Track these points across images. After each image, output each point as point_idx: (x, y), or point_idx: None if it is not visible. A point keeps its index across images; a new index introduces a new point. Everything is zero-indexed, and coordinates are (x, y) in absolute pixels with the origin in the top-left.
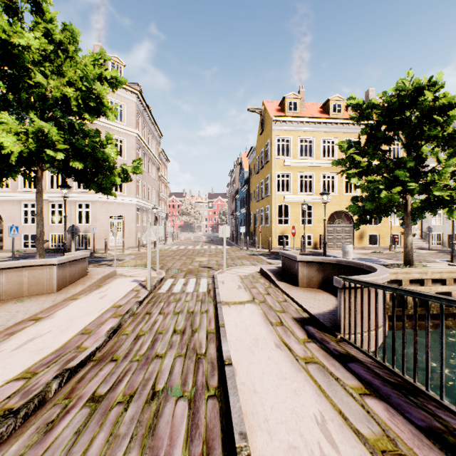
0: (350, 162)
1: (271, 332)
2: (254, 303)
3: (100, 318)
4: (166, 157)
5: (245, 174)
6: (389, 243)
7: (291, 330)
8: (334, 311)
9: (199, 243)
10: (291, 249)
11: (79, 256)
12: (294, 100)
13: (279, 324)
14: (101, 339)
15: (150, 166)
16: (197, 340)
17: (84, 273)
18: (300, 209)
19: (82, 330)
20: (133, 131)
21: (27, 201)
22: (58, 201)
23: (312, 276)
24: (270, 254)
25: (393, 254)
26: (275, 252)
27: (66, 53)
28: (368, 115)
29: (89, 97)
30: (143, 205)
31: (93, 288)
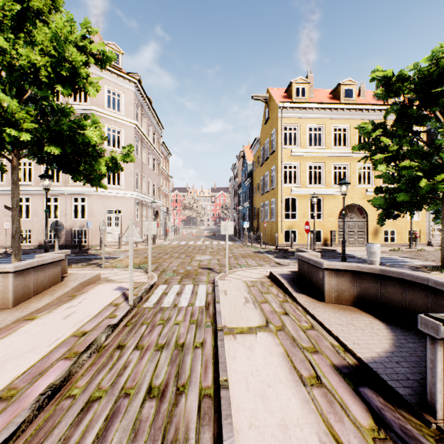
0: (375, 145)
1: (307, 404)
2: (269, 332)
3: (44, 361)
4: (167, 151)
5: (248, 167)
6: (407, 239)
7: (339, 401)
8: (394, 353)
9: (200, 238)
10: (299, 245)
11: (49, 259)
12: (302, 85)
13: (315, 382)
14: (19, 418)
15: (151, 159)
16: (181, 418)
17: (57, 280)
18: (308, 202)
19: (2, 391)
20: (131, 121)
21: (22, 195)
22: (53, 195)
23: (343, 288)
24: (276, 251)
25: (415, 252)
26: (282, 249)
27: (46, 24)
28: (398, 89)
29: (61, 65)
30: (143, 199)
31: (64, 299)
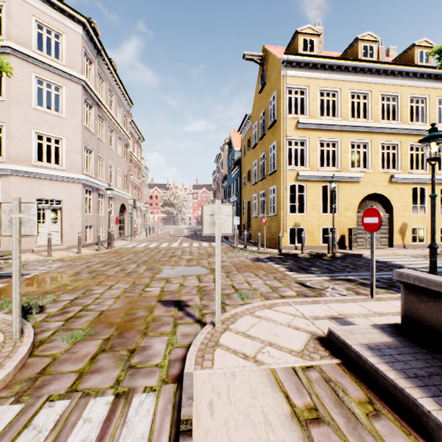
0: None
1: None
2: None
3: None
4: (139, 134)
5: (235, 154)
6: (439, 239)
7: None
8: None
9: (178, 238)
10: (308, 248)
11: None
12: (310, 37)
13: None
14: None
15: (113, 137)
16: None
17: None
18: (320, 190)
19: None
20: (77, 76)
21: None
22: None
23: None
24: (282, 257)
25: None
26: (289, 254)
27: None
28: None
29: None
30: (98, 187)
31: None
